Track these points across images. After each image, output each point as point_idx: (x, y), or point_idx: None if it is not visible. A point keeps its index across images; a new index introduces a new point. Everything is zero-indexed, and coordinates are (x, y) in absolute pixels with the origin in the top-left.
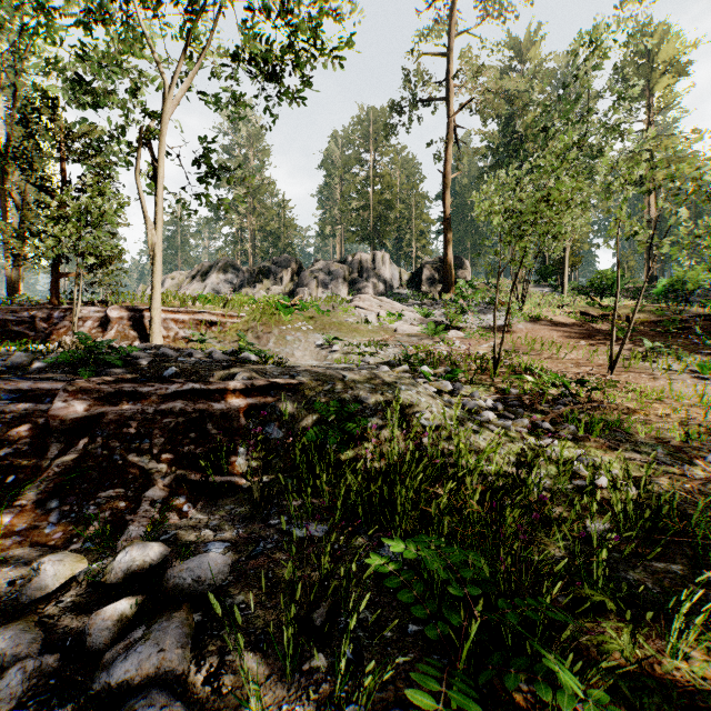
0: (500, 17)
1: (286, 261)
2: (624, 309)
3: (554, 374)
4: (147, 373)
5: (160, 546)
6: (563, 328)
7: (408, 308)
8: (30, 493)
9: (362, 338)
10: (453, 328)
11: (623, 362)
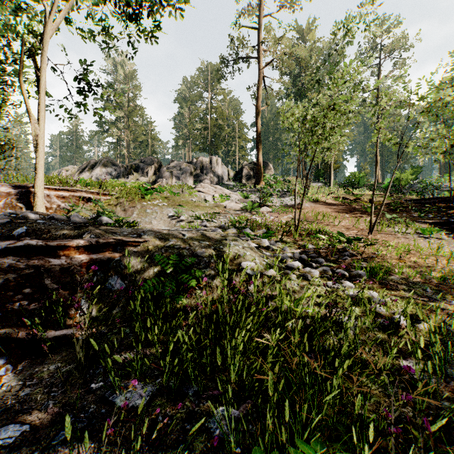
0: (292, 8)
1: (150, 161)
2: (367, 196)
3: (341, 234)
4: None
5: None
6: (333, 206)
7: (233, 192)
8: None
9: (202, 211)
10: (264, 205)
11: (377, 227)
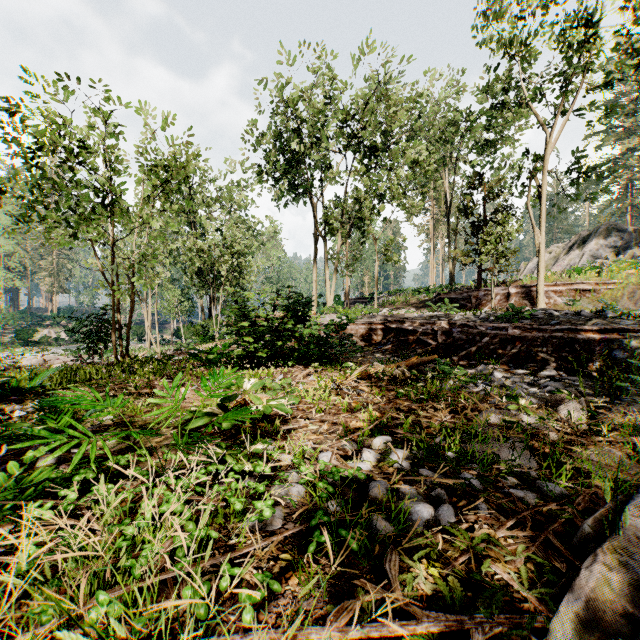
0: None
1: None
2: None
3: None
4: (541, 322)
5: (554, 372)
6: None
7: None
8: (503, 360)
9: None
10: None
11: None
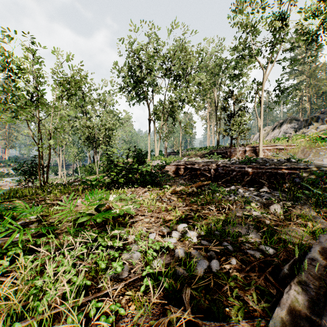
0: None
1: None
2: None
3: None
4: (261, 164)
5: (267, 189)
6: None
7: None
8: (243, 183)
9: None
10: None
11: None
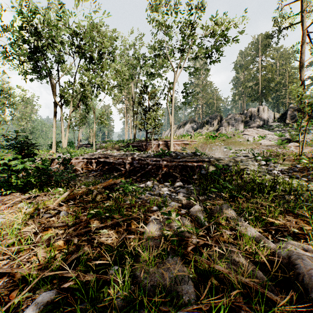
0: None
1: (215, 116)
2: None
3: None
4: (173, 157)
5: (181, 183)
6: None
7: (271, 133)
8: (158, 177)
9: (244, 147)
10: (294, 141)
11: None
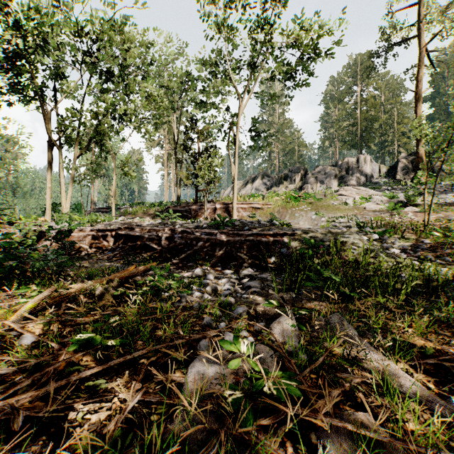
0: None
1: (297, 169)
2: None
3: None
4: (238, 229)
5: (251, 271)
6: None
7: (378, 193)
8: (213, 260)
9: (340, 213)
10: (412, 205)
11: None
